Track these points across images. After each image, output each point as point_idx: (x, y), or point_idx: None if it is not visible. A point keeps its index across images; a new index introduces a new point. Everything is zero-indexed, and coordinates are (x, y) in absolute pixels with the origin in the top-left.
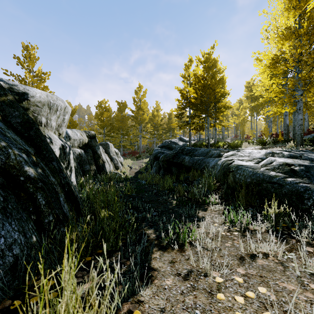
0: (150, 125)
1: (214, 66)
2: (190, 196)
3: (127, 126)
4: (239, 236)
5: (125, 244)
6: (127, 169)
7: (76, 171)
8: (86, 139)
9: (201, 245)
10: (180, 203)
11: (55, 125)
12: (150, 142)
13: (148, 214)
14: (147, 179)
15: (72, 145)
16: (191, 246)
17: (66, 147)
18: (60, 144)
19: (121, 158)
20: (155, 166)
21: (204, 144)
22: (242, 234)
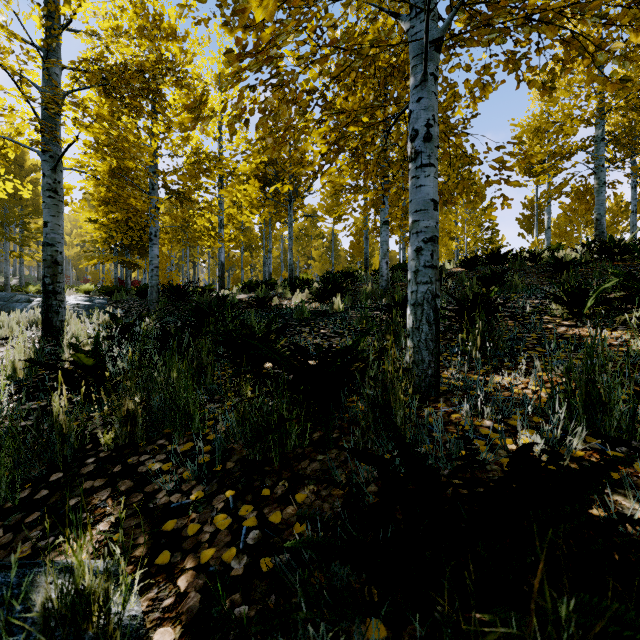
0: None
1: (21, 161)
2: None
3: None
4: None
5: None
6: None
7: None
8: None
9: None
10: None
11: None
12: None
13: None
14: None
15: None
16: None
17: None
18: None
19: None
20: None
21: None
22: None
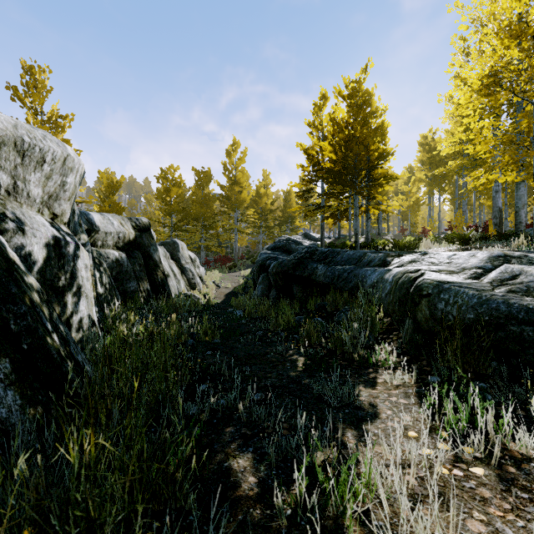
0: (254, 212)
1: (367, 104)
2: (333, 347)
3: (213, 213)
4: (491, 482)
5: (162, 526)
6: (211, 288)
7: (108, 294)
8: (130, 233)
9: (396, 528)
10: (314, 363)
11: (40, 195)
12: (254, 241)
13: (241, 403)
14: (246, 307)
15: (103, 243)
16: (366, 533)
17: (67, 243)
18: (48, 236)
19: (201, 269)
20: (261, 282)
21: (348, 244)
22: (497, 476)
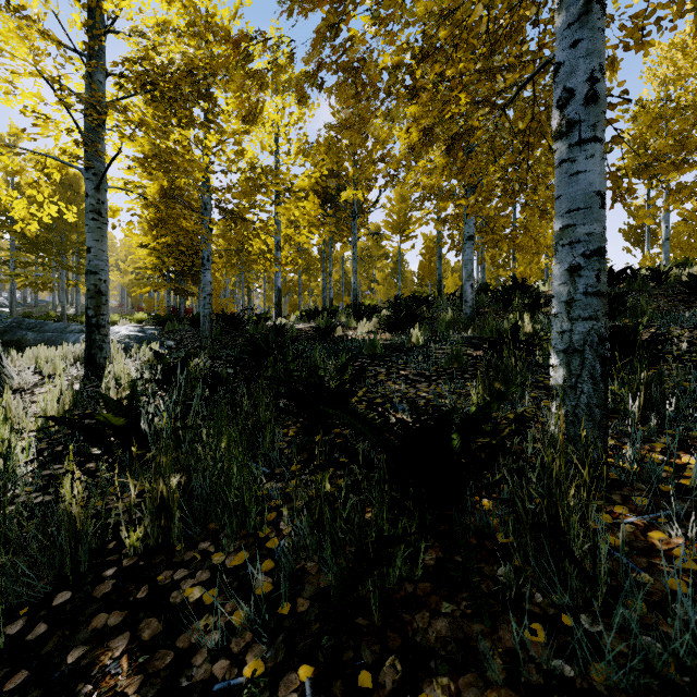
0: None
1: (76, 187)
2: None
3: None
4: None
5: None
6: None
7: None
8: None
9: None
10: None
11: None
12: None
13: None
14: None
15: None
16: None
17: None
18: None
19: None
20: None
21: (53, 315)
22: None
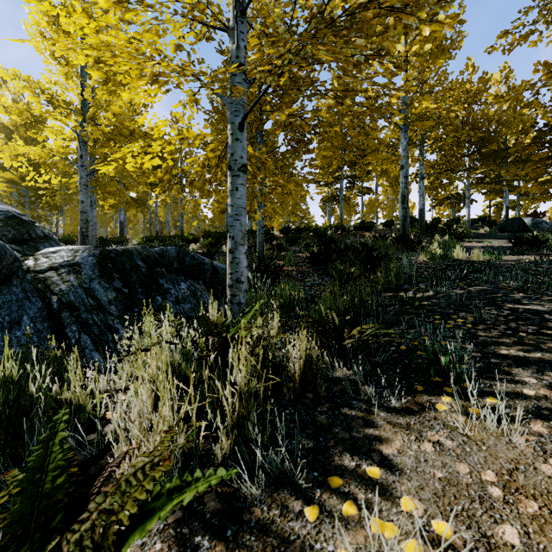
0: None
1: None
2: None
3: None
4: None
5: None
6: None
7: None
8: None
9: None
10: None
11: None
12: None
13: None
14: None
15: None
16: None
17: None
18: None
19: None
20: None
21: None
22: None
